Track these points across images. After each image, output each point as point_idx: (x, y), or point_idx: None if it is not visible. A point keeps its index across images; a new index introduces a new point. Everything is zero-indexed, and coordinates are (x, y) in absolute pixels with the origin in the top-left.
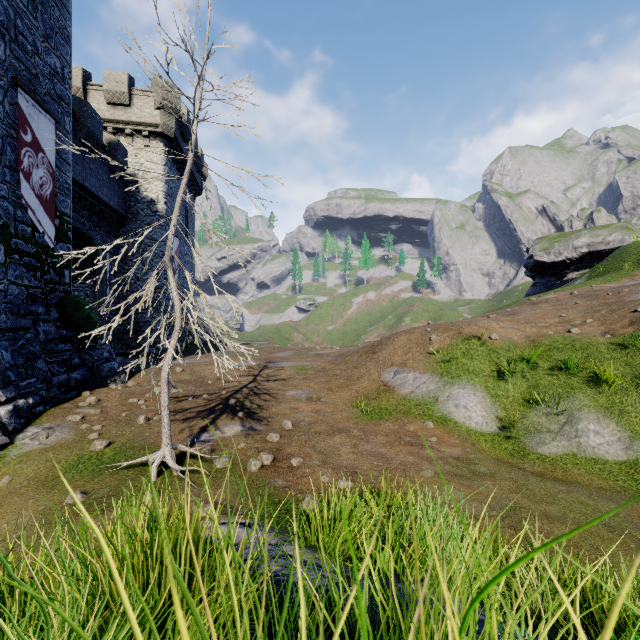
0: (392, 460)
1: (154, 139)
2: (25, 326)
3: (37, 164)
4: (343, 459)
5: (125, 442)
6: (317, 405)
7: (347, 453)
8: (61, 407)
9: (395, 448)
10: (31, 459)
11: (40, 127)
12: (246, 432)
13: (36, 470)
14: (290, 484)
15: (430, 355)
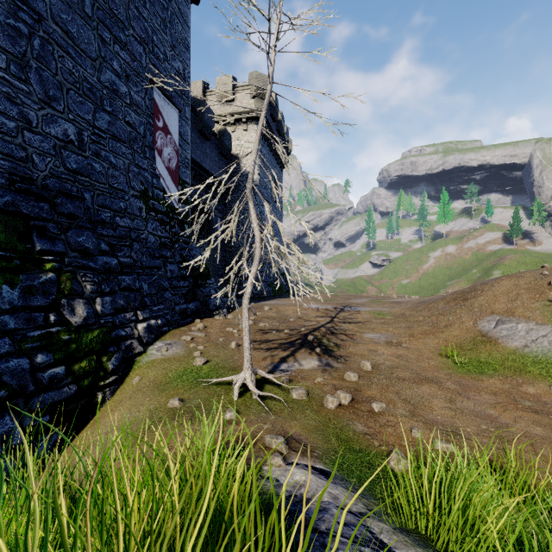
0: (509, 427)
1: (250, 123)
2: (158, 266)
3: (166, 144)
4: (437, 414)
5: (218, 362)
6: (398, 350)
7: (441, 407)
8: (179, 329)
9: (510, 412)
10: (154, 366)
11: (168, 115)
12: (323, 367)
13: (155, 375)
14: (372, 431)
15: (551, 303)
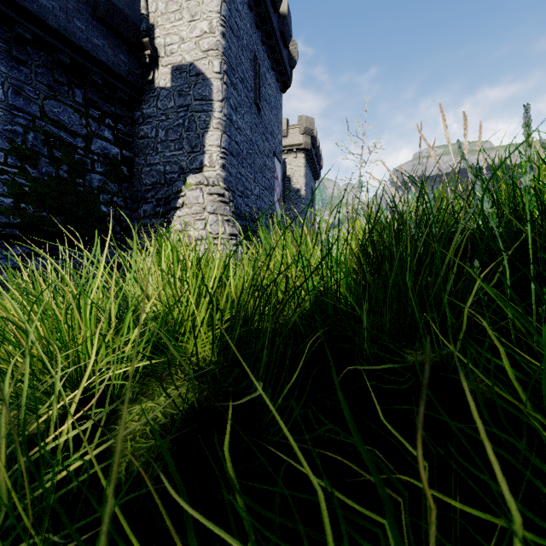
0: None
1: (299, 152)
2: None
3: (277, 185)
4: None
5: None
6: None
7: None
8: None
9: None
10: None
11: (277, 169)
12: None
13: None
14: None
15: None
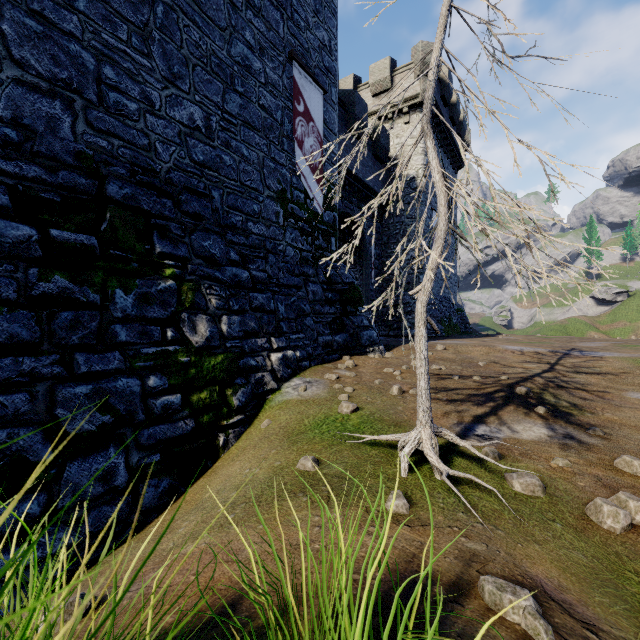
0: None
1: (414, 113)
2: (297, 285)
3: (308, 133)
4: None
5: (373, 411)
6: None
7: None
8: (323, 366)
9: None
10: (288, 408)
11: (310, 98)
12: (560, 441)
13: (288, 420)
14: None
15: None
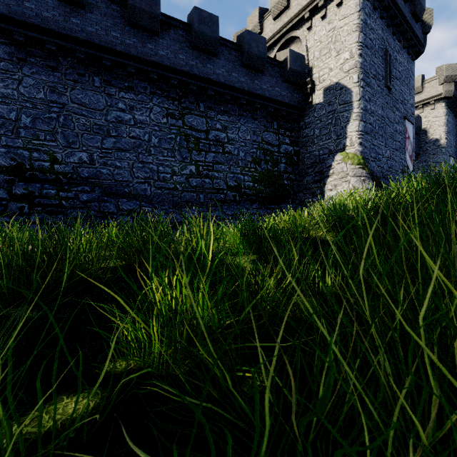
0: None
1: (437, 103)
2: None
3: (408, 144)
4: None
5: None
6: None
7: None
8: None
9: None
10: None
11: (409, 130)
12: None
13: None
14: None
15: None
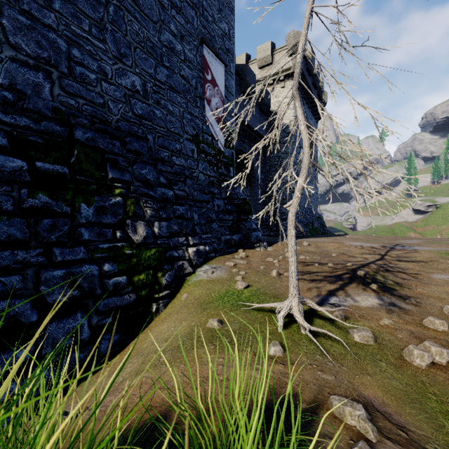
0: None
1: (287, 80)
2: (206, 200)
3: (214, 95)
4: None
5: (259, 288)
6: None
7: None
8: (224, 256)
9: None
10: (200, 285)
11: (216, 70)
12: (386, 307)
13: (200, 294)
14: None
15: None
